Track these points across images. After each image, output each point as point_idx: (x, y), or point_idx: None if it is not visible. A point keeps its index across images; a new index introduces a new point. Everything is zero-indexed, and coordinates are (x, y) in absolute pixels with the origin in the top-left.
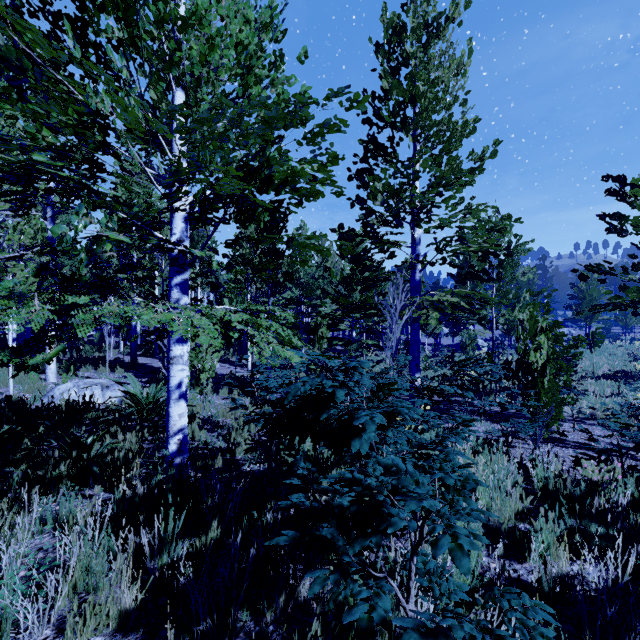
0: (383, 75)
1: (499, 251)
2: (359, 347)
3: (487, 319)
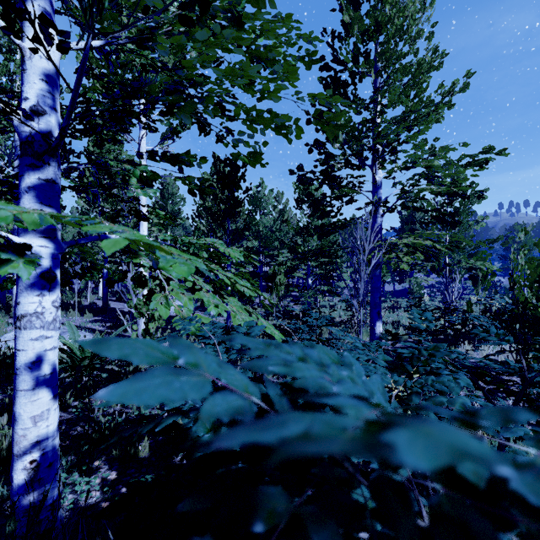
0: (344, 8)
1: (454, 199)
2: (315, 293)
3: (441, 266)
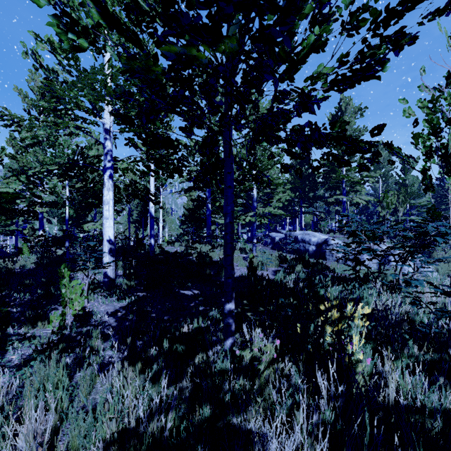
0: None
1: None
2: None
3: None
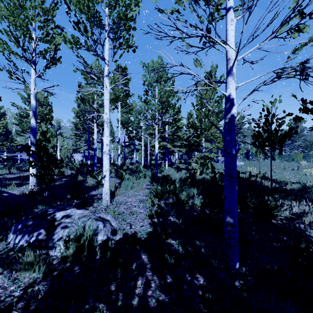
0: None
1: None
2: None
3: None
